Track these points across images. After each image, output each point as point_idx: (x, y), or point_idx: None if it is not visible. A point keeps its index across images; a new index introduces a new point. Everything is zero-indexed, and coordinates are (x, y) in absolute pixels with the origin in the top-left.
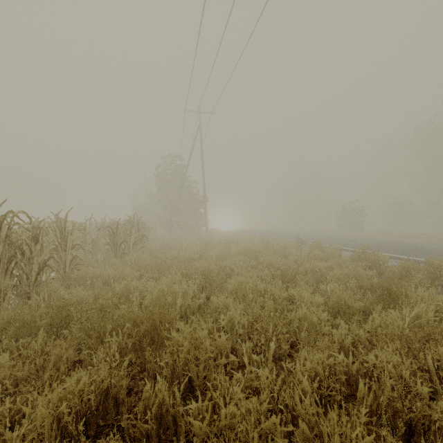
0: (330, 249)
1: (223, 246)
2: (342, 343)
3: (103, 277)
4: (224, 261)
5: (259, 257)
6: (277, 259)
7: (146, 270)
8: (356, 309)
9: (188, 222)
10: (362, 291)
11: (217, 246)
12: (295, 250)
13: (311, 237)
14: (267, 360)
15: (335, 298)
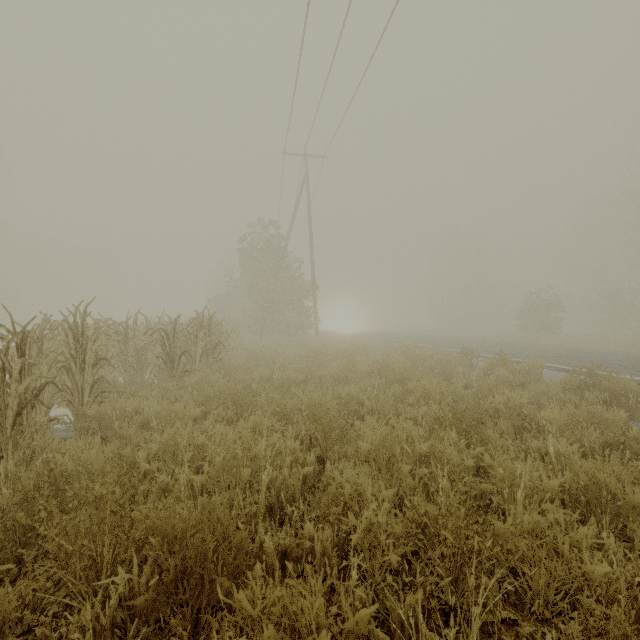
0: (524, 367)
1: (344, 359)
2: (633, 604)
3: (142, 416)
4: (347, 387)
5: (408, 381)
6: (441, 387)
7: (215, 404)
8: (636, 506)
9: (289, 321)
10: (617, 454)
11: (332, 359)
12: (463, 368)
13: (481, 345)
14: (457, 635)
15: (581, 478)
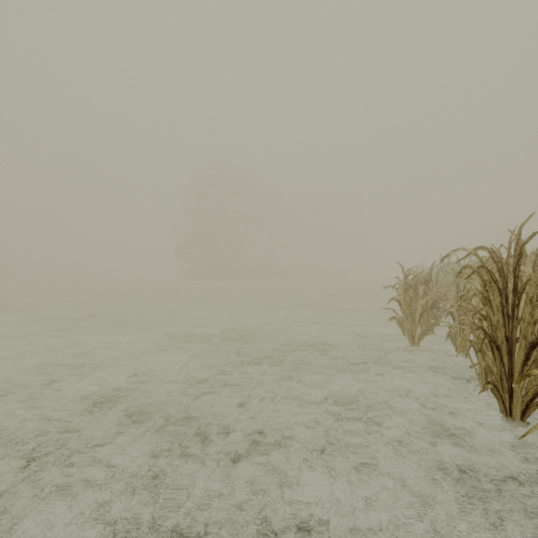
0: None
1: None
2: None
3: None
4: None
5: None
6: None
7: None
8: None
9: None
10: None
11: None
12: None
13: None
14: None
15: None
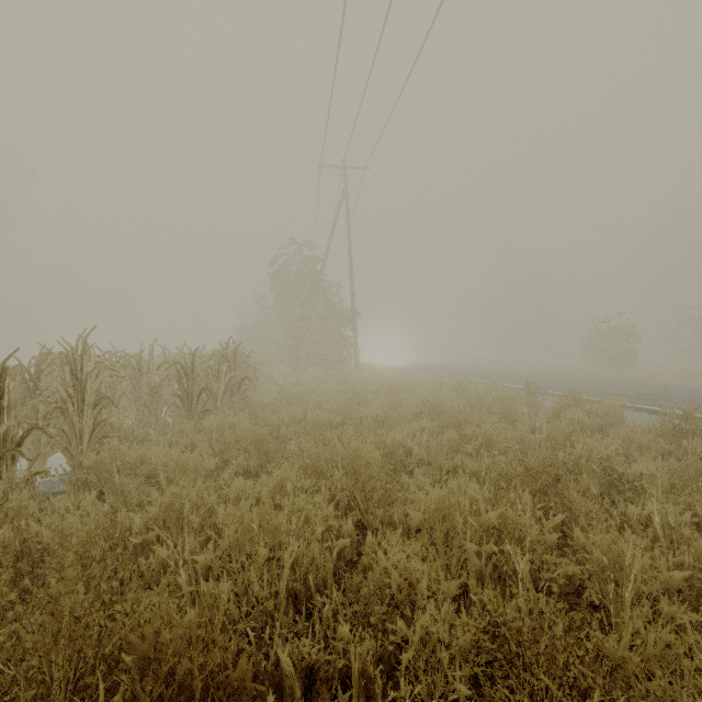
0: (603, 408)
1: (387, 396)
2: None
3: (149, 466)
4: (391, 432)
5: (464, 425)
6: (506, 433)
7: (235, 452)
8: None
9: (326, 353)
10: None
11: (375, 397)
12: (527, 408)
13: (544, 380)
14: None
15: None
